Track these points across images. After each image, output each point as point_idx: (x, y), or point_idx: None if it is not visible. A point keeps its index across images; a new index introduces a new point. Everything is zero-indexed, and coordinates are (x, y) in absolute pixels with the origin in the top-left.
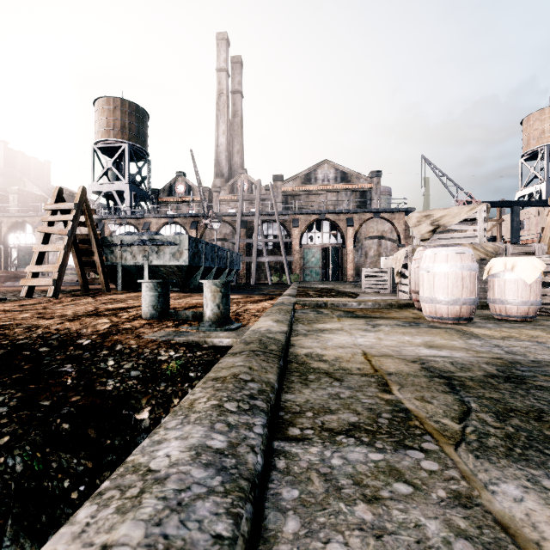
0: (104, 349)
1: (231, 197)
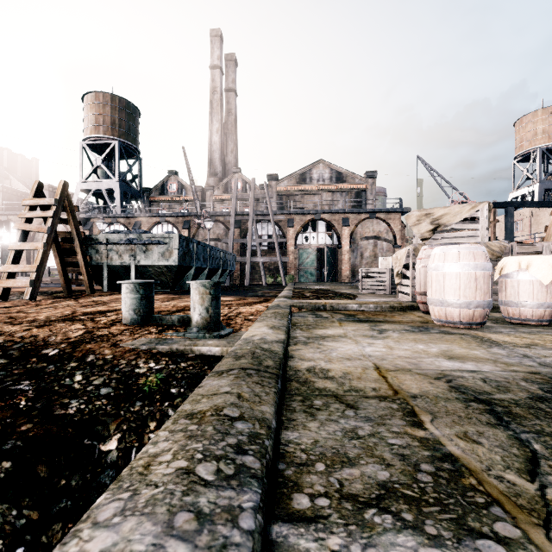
0: (73, 360)
1: (225, 196)
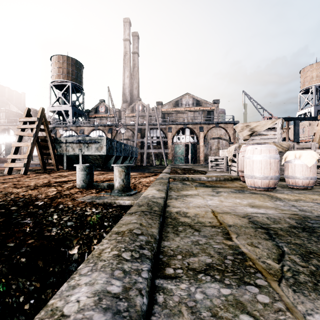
0: (51, 207)
1: (132, 114)
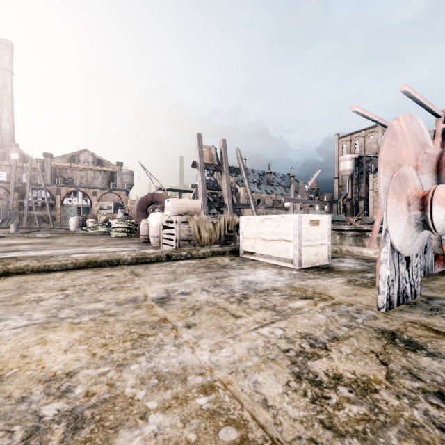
0: None
1: (2, 162)
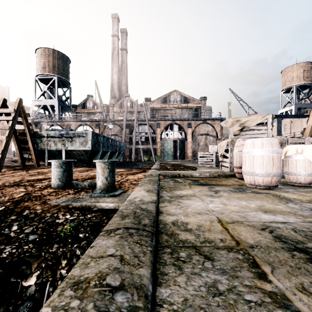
0: (13, 214)
1: (120, 110)
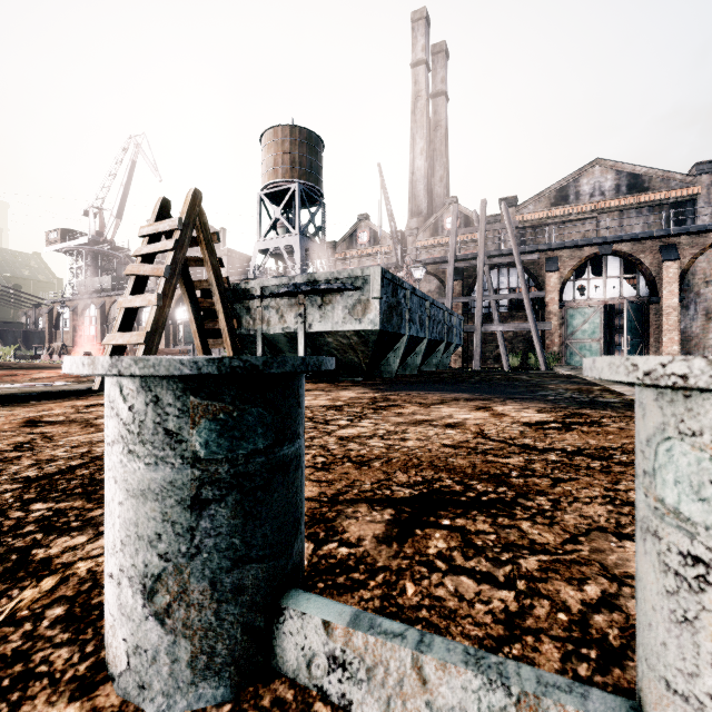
0: None
1: (433, 240)
